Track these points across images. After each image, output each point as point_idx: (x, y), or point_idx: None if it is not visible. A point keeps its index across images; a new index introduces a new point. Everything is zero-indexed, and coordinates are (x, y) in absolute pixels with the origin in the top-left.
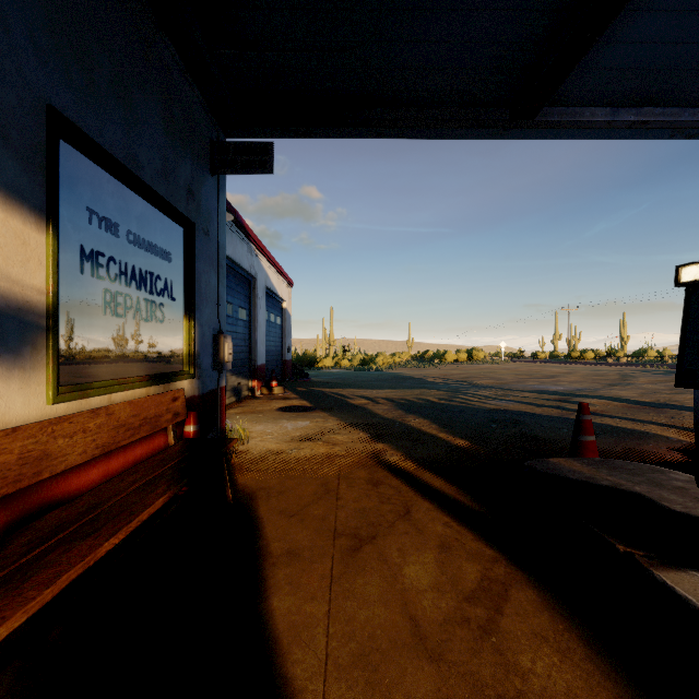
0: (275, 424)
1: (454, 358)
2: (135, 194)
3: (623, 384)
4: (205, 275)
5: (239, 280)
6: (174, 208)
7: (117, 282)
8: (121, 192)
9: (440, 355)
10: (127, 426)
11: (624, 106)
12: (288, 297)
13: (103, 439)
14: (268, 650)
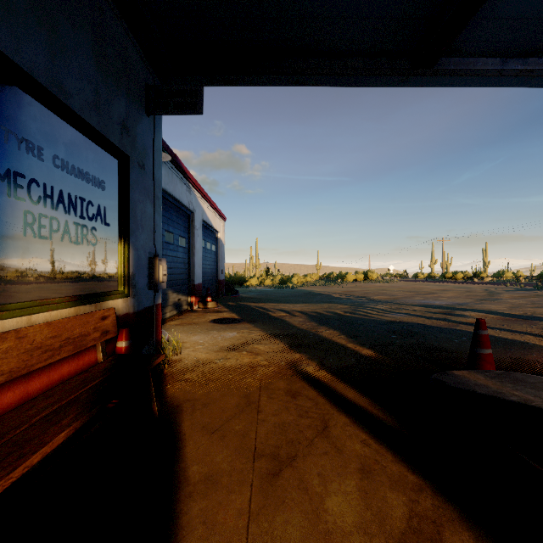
0: (207, 335)
1: (354, 278)
2: (64, 122)
3: (492, 300)
4: (141, 204)
5: (179, 213)
6: (106, 139)
7: (41, 204)
8: (46, 117)
9: (342, 276)
10: (43, 348)
11: (512, 57)
12: (222, 229)
13: (10, 364)
14: None
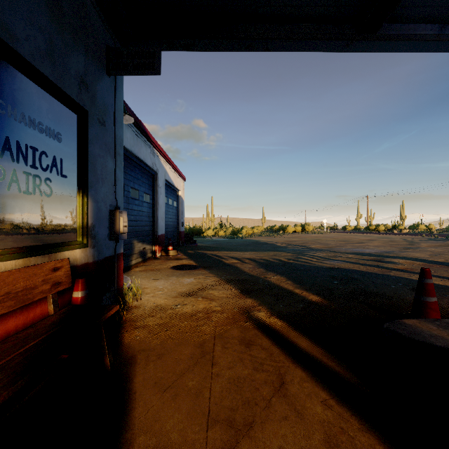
0: (167, 280)
1: (293, 230)
2: (11, 66)
3: (413, 248)
4: (101, 159)
5: (144, 173)
6: (61, 90)
7: None
8: None
9: (284, 228)
10: None
11: None
12: (182, 188)
13: None
14: None
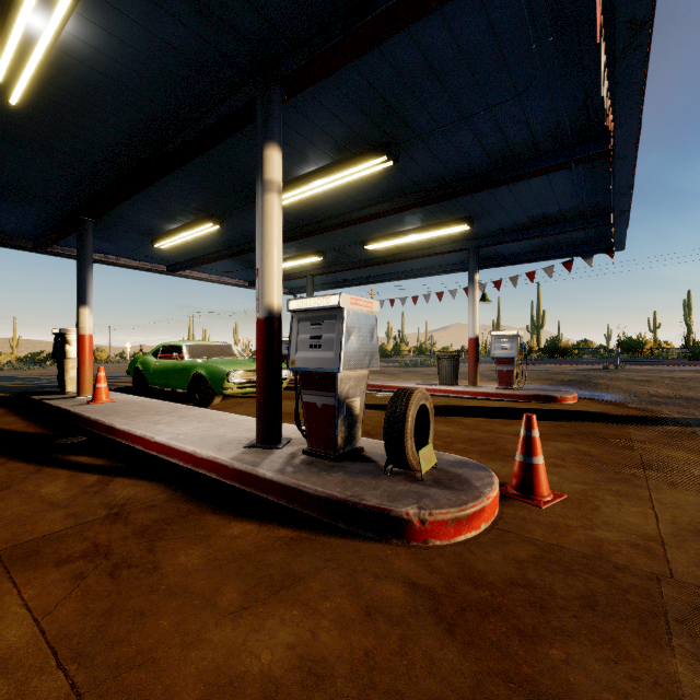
0: None
1: None
2: None
3: None
4: None
5: None
6: None
7: None
8: None
9: None
10: None
11: (94, 252)
12: None
13: None
14: None
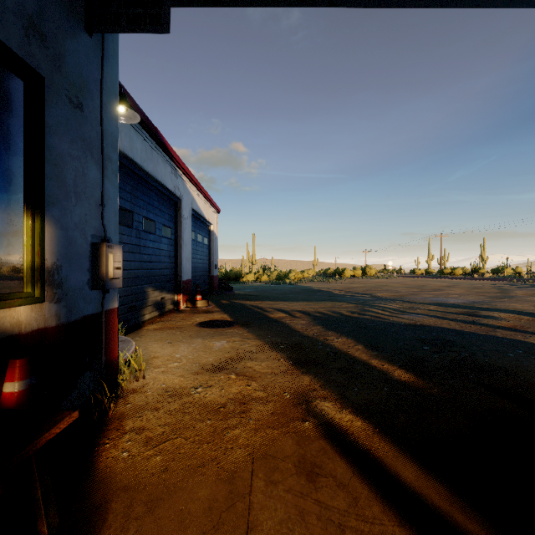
0: (188, 345)
1: (351, 274)
2: None
3: (508, 297)
4: (75, 162)
5: (163, 199)
6: None
7: None
8: None
9: (340, 271)
10: None
11: None
12: (215, 221)
13: None
14: None
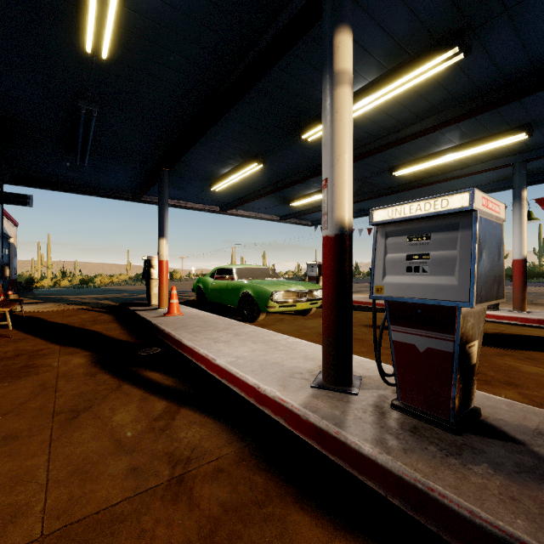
0: (25, 306)
1: None
2: None
3: None
4: None
5: None
6: None
7: None
8: None
9: None
10: None
11: (170, 199)
12: (15, 234)
13: None
14: (50, 321)
